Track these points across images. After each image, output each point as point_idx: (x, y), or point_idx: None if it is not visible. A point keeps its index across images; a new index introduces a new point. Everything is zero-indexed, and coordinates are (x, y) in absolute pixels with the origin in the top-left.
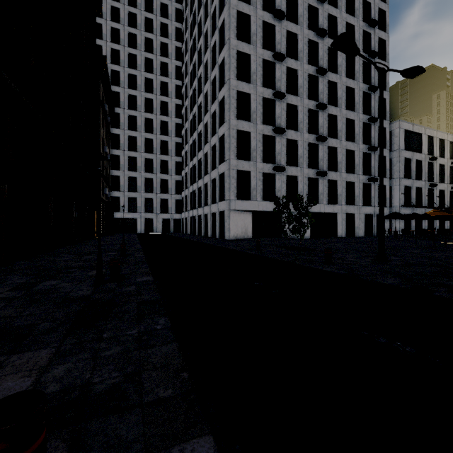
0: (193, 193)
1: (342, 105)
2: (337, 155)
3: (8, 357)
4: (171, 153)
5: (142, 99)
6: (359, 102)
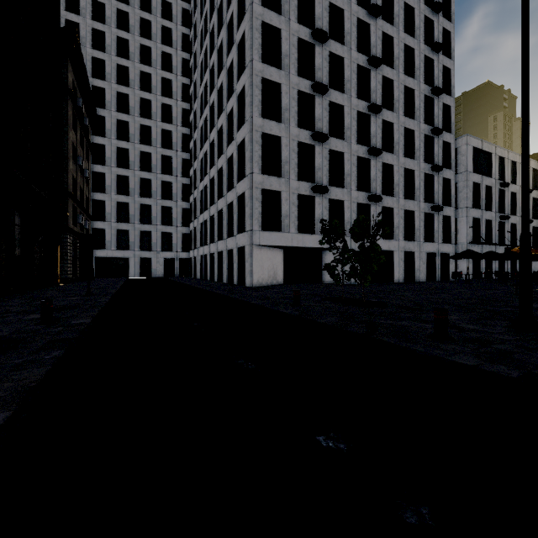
0: (204, 224)
1: (400, 109)
2: (393, 175)
3: None
4: (176, 173)
5: (136, 99)
6: (420, 108)
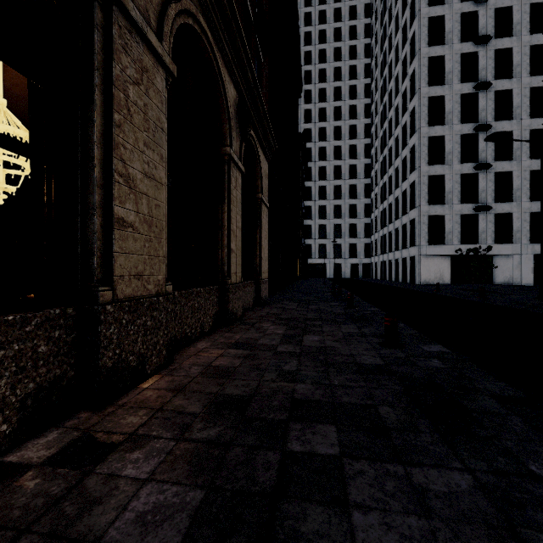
0: (383, 237)
1: None
2: None
3: (328, 302)
4: (360, 196)
5: (331, 148)
6: None
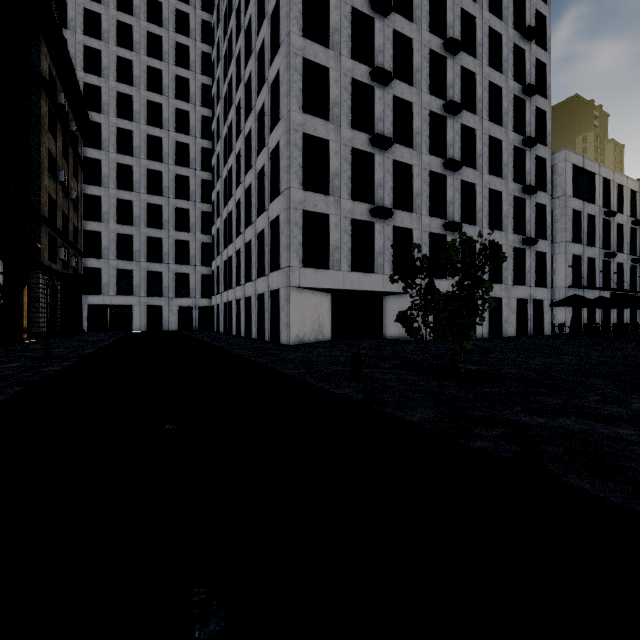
0: (228, 262)
1: (484, 112)
2: (475, 197)
3: None
4: (195, 198)
5: (143, 102)
6: (508, 112)
